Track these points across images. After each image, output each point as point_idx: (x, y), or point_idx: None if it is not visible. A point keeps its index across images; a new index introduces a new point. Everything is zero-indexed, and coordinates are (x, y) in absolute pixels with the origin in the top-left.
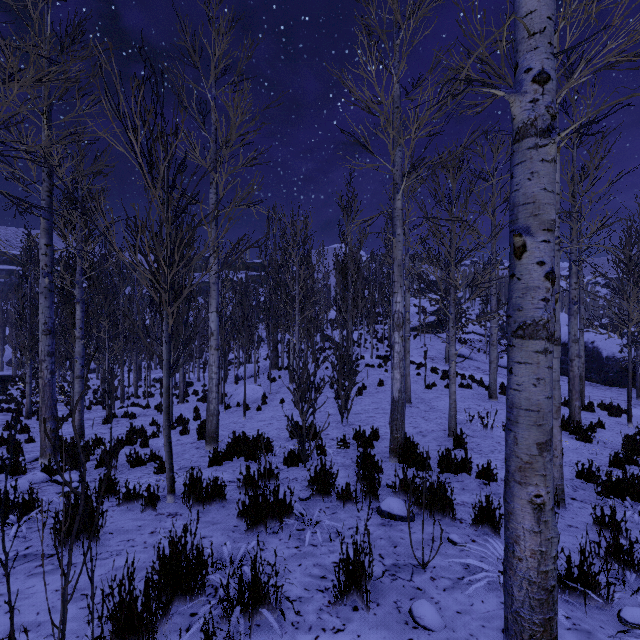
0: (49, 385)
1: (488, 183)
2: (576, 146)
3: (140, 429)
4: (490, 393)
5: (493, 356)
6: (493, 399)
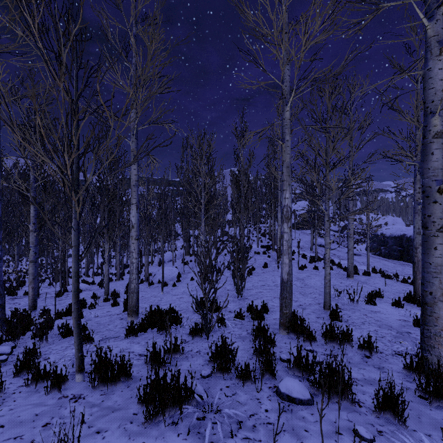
0: None
1: (347, 114)
2: (420, 81)
3: (81, 302)
4: (348, 273)
5: (350, 245)
6: (350, 278)
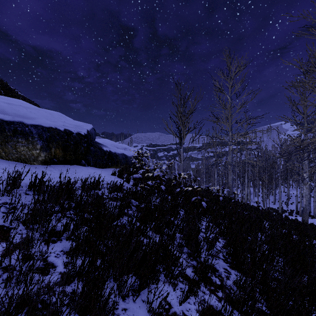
0: (242, 196)
1: None
2: None
3: None
4: None
5: None
6: None
